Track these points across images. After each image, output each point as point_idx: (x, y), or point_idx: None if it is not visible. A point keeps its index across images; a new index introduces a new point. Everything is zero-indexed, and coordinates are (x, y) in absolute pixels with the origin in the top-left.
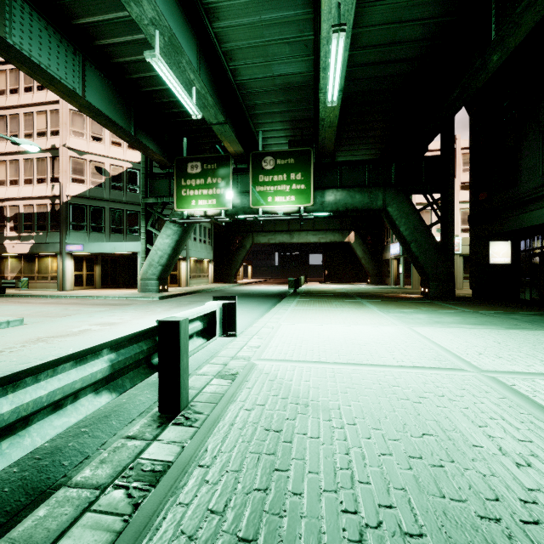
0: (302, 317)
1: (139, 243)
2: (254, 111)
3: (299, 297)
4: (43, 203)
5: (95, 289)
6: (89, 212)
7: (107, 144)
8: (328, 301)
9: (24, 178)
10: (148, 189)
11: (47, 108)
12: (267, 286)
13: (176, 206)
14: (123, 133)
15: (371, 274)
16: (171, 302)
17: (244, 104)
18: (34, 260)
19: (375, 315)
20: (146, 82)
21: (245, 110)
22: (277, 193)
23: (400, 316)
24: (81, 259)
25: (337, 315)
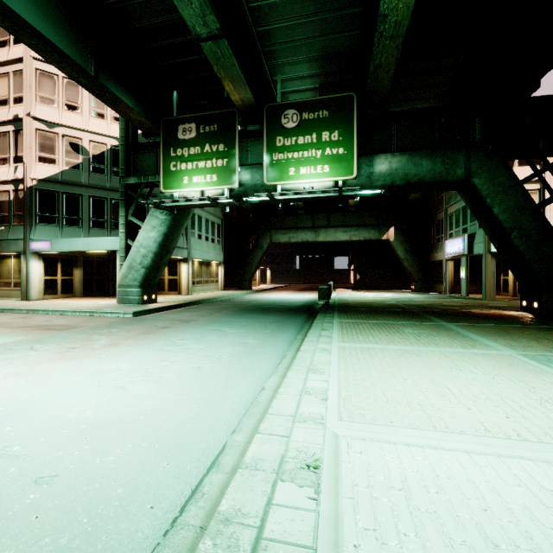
0: (378, 389)
1: (119, 238)
2: (269, 41)
3: (338, 316)
4: (5, 189)
5: (72, 298)
6: (62, 201)
7: (86, 114)
8: (391, 325)
9: None
10: (130, 166)
11: (9, 69)
12: (287, 293)
13: (163, 185)
14: (73, 68)
15: (416, 280)
16: (142, 322)
17: (254, 28)
18: None
19: None
20: None
21: (256, 38)
22: (303, 162)
23: None
24: (54, 260)
25: (458, 381)
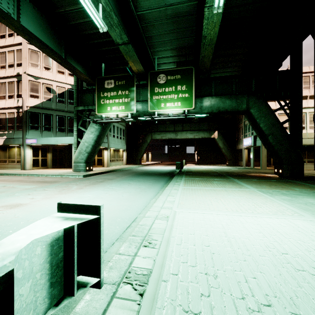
0: (194, 200)
1: (73, 137)
2: (151, 41)
3: (185, 176)
4: (12, 112)
5: (47, 168)
6: (42, 118)
7: (54, 72)
8: (208, 180)
9: (0, 95)
10: (79, 100)
11: (14, 48)
12: (160, 166)
13: (97, 111)
14: (55, 55)
15: (229, 159)
16: (89, 179)
17: (144, 35)
18: (6, 149)
19: (263, 198)
20: (70, 15)
21: (144, 39)
22: (168, 100)
23: (289, 200)
24: (37, 149)
25: (226, 198)
